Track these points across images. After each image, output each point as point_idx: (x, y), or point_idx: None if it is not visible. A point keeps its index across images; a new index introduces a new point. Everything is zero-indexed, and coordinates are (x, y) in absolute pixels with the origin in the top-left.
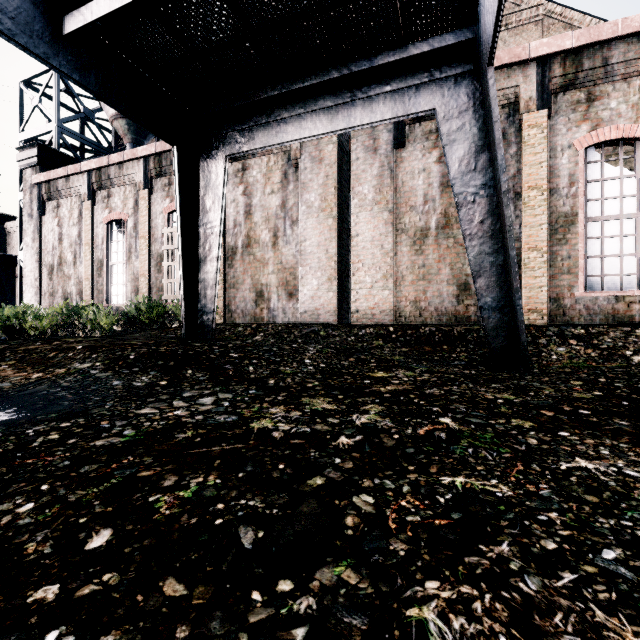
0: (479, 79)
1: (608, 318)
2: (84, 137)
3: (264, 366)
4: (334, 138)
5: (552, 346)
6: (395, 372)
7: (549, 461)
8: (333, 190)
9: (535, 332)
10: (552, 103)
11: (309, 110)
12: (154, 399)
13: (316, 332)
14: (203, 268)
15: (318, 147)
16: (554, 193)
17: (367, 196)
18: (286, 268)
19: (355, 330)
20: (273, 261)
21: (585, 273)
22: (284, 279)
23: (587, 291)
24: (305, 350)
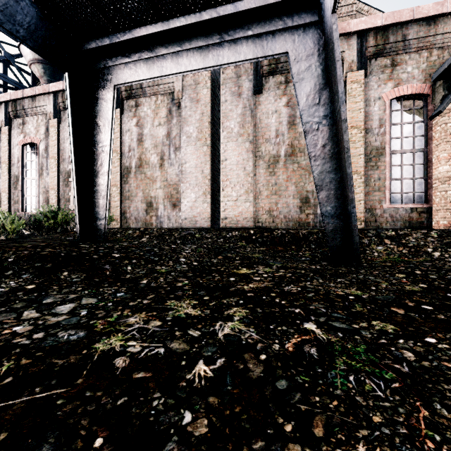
0: (323, 29)
1: (406, 223)
2: (5, 76)
3: (142, 265)
4: (208, 84)
5: (373, 245)
6: (256, 268)
7: (448, 394)
8: (207, 124)
9: (359, 234)
10: (367, 66)
11: (184, 48)
12: (5, 309)
13: (192, 234)
14: (96, 181)
15: (195, 90)
16: (369, 132)
17: (233, 130)
18: (170, 184)
19: (224, 233)
20: (160, 179)
21: (390, 191)
22: (169, 193)
23: (391, 204)
24: (182, 250)
